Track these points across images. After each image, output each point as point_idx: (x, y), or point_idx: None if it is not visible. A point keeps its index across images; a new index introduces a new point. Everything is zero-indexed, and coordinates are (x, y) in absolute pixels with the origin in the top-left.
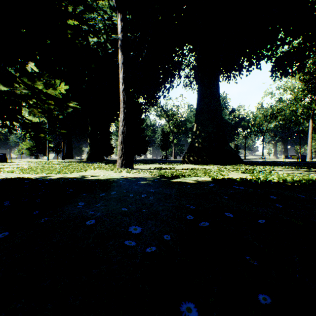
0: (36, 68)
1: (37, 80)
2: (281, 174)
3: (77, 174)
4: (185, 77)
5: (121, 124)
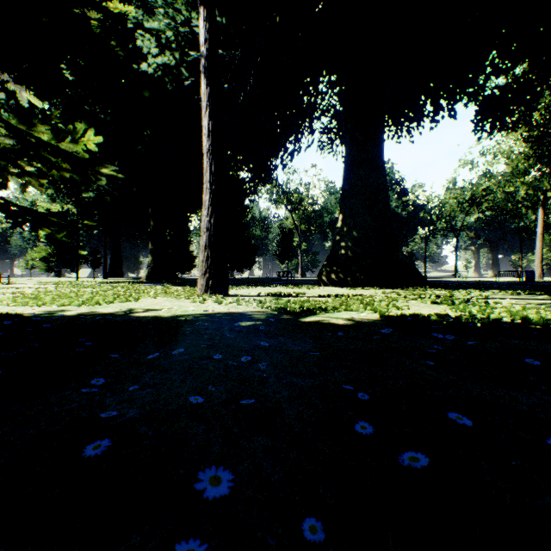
0: (39, 102)
1: (37, 122)
2: (511, 306)
3: (120, 305)
4: (322, 131)
5: (206, 212)
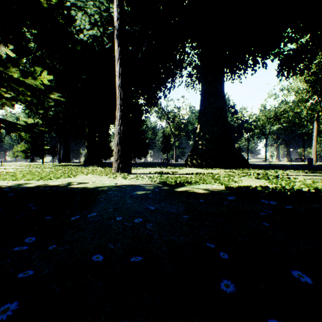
0: (12, 54)
1: (10, 65)
2: (305, 181)
3: (64, 180)
4: (188, 76)
5: (117, 123)
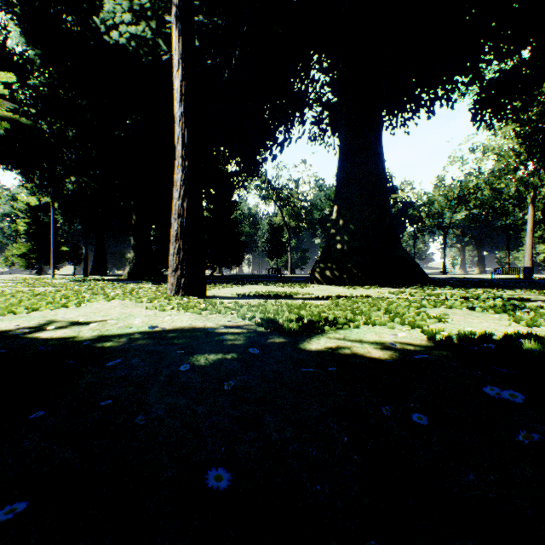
0: None
1: None
2: None
3: (44, 314)
4: (314, 121)
5: (177, 194)
